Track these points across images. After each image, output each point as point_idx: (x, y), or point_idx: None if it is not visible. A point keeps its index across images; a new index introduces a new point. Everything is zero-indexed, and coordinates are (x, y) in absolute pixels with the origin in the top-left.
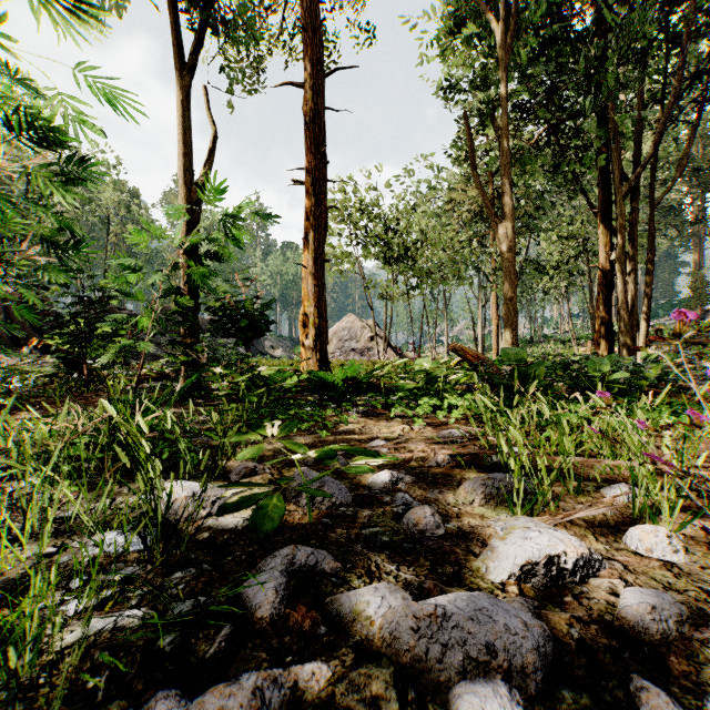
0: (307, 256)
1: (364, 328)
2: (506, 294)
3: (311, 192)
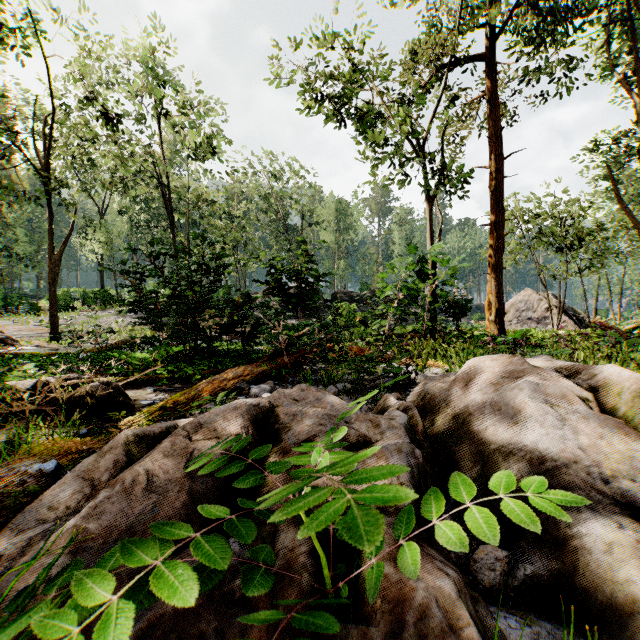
0: (490, 268)
1: (540, 301)
2: None
3: (493, 230)
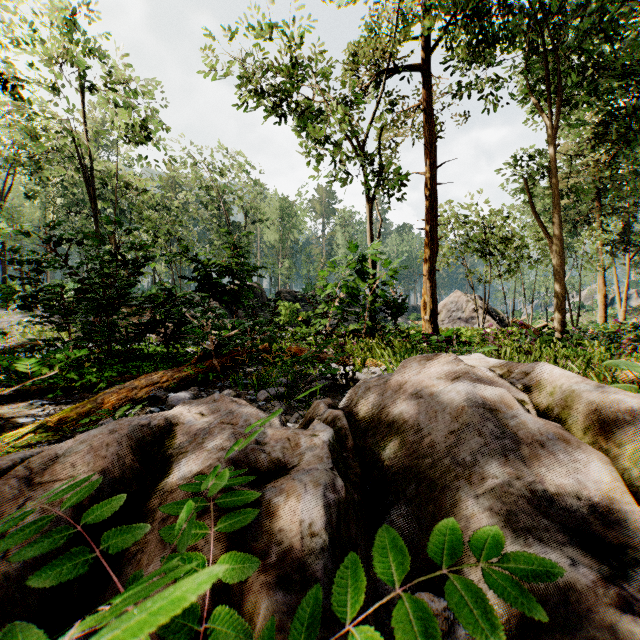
0: (426, 269)
1: (468, 302)
2: (557, 287)
3: (428, 234)
